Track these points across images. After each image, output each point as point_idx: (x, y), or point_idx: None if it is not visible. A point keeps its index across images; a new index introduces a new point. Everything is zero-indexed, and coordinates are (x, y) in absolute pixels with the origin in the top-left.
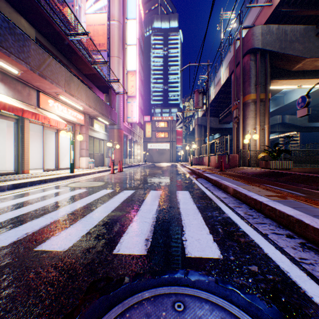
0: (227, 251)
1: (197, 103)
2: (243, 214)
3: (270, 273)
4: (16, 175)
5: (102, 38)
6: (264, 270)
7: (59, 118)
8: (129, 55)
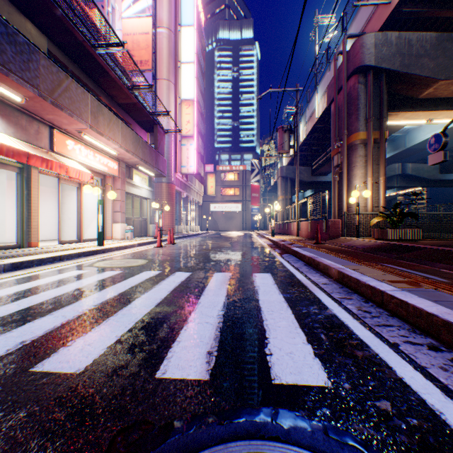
0: (337, 374)
1: (281, 146)
2: (356, 310)
3: (413, 415)
4: (18, 249)
5: (145, 53)
6: (402, 410)
7: (81, 167)
8: (183, 77)
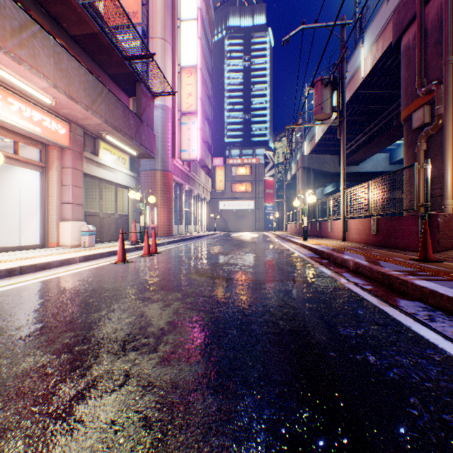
0: None
1: (319, 108)
2: None
3: None
4: None
5: (133, 2)
6: None
7: None
8: (184, 39)
